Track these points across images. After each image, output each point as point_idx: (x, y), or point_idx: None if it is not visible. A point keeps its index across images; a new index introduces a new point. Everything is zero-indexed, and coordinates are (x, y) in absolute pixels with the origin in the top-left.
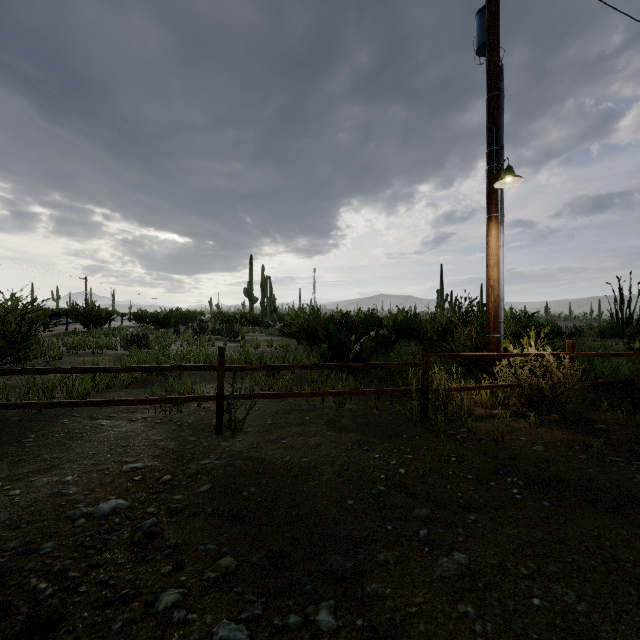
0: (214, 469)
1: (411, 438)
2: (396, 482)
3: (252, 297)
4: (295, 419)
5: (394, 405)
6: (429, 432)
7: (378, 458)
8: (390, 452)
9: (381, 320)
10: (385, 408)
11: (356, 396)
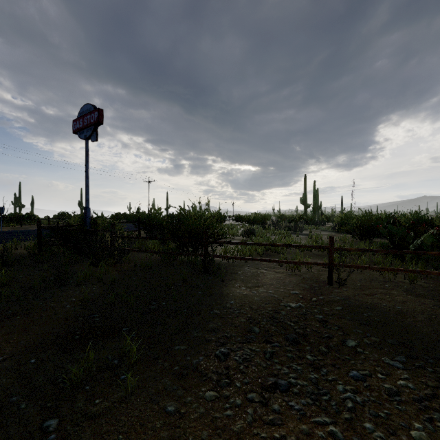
0: (338, 301)
1: None
2: None
3: (306, 204)
4: (377, 285)
5: None
6: None
7: None
8: None
9: (431, 220)
10: None
11: (423, 277)
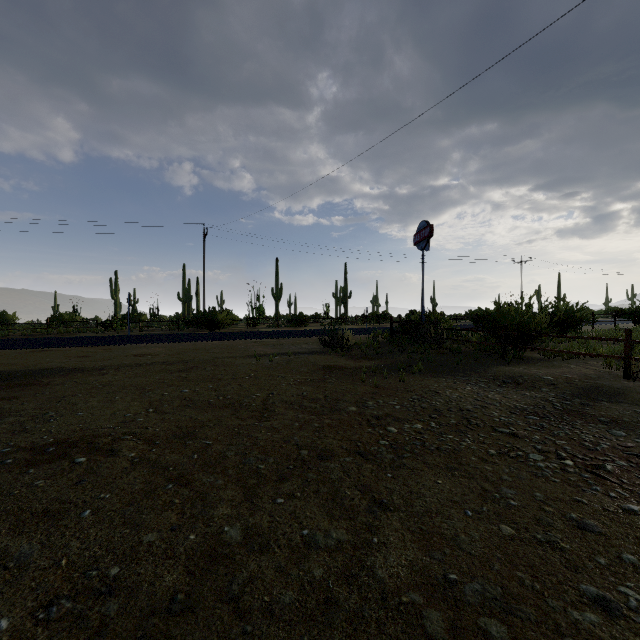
0: (599, 383)
1: None
2: None
3: None
4: None
5: None
6: None
7: None
8: None
9: None
10: None
11: None
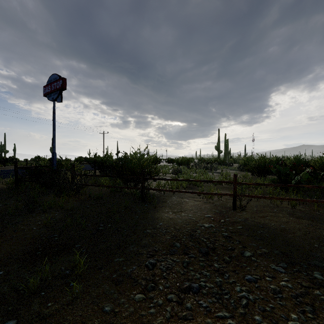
0: (240, 222)
1: None
2: None
3: (219, 150)
4: (268, 209)
5: None
6: None
7: None
8: None
9: (307, 162)
10: None
11: (301, 204)
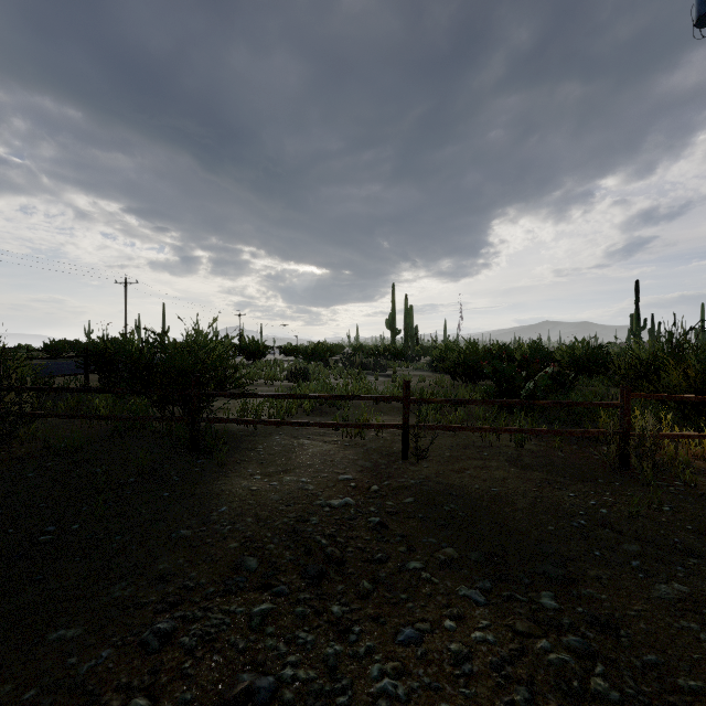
0: (412, 486)
1: (609, 483)
2: (598, 519)
3: (394, 329)
4: (473, 454)
5: (582, 449)
6: (631, 480)
7: (573, 496)
8: (586, 493)
9: (551, 354)
10: (572, 452)
11: (534, 437)
